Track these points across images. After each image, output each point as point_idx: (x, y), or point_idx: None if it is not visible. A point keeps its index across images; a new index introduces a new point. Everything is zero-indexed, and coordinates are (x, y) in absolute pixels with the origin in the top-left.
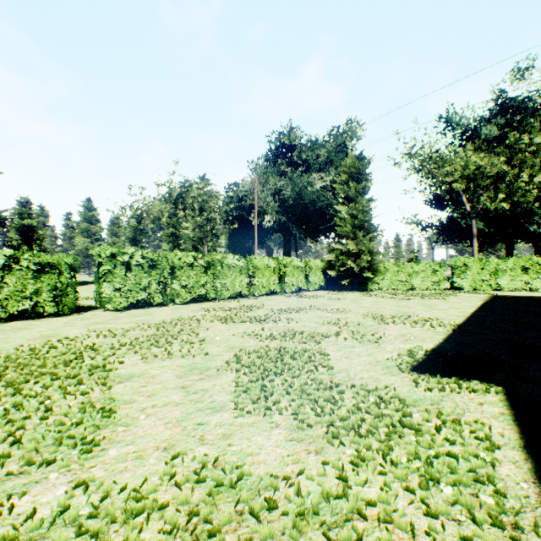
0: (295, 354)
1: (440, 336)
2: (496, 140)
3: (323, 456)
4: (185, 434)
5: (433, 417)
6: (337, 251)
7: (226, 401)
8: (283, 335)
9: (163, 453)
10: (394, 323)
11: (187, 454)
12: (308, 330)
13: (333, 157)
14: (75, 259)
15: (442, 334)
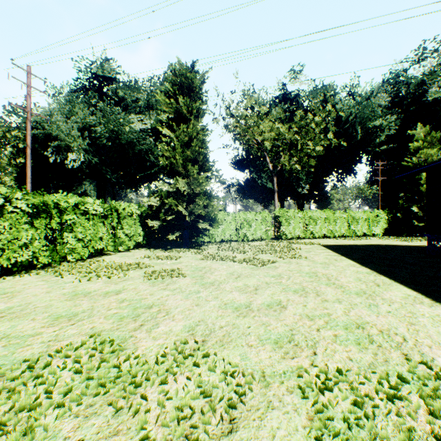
0: None
1: None
2: (280, 122)
3: None
4: None
5: None
6: (163, 192)
7: None
8: None
9: None
10: None
11: None
12: None
13: (154, 102)
14: None
15: None
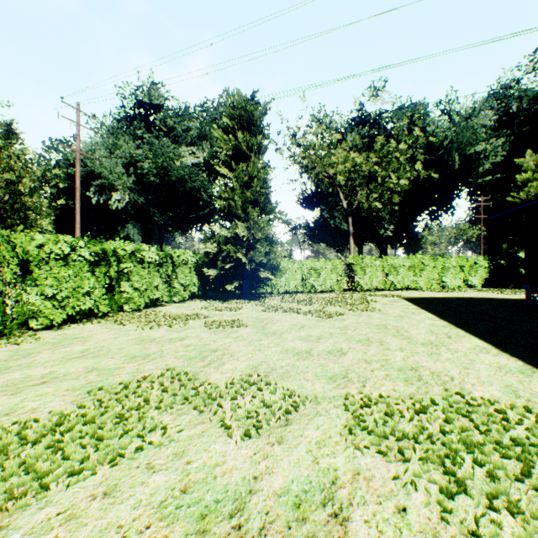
0: None
1: None
2: (357, 149)
3: None
4: None
5: None
6: (221, 237)
7: None
8: None
9: None
10: None
11: None
12: None
13: (208, 132)
14: None
15: None
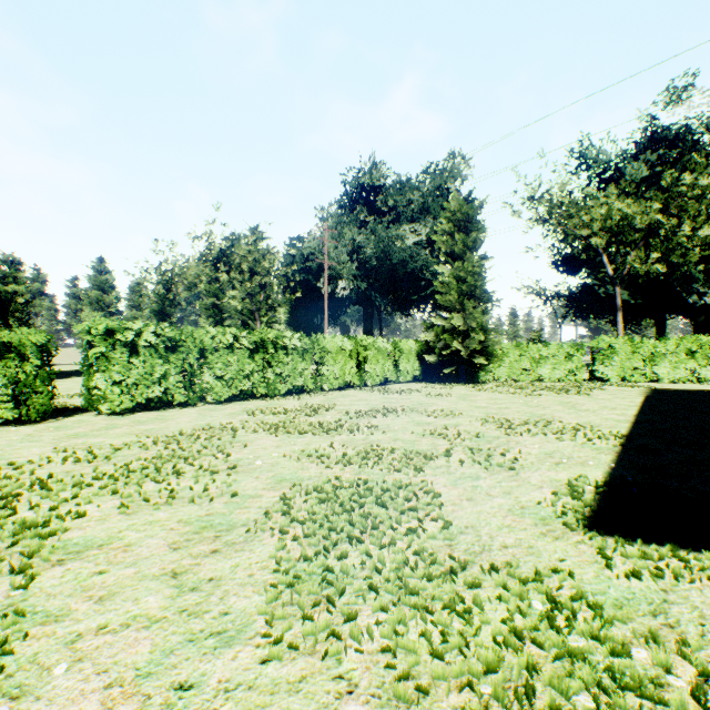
0: (383, 494)
1: (607, 457)
2: (645, 183)
3: None
4: None
5: (670, 652)
6: (438, 328)
7: (252, 611)
8: (364, 456)
9: None
10: (530, 433)
11: None
12: (401, 446)
13: (430, 203)
14: (51, 338)
15: (608, 452)
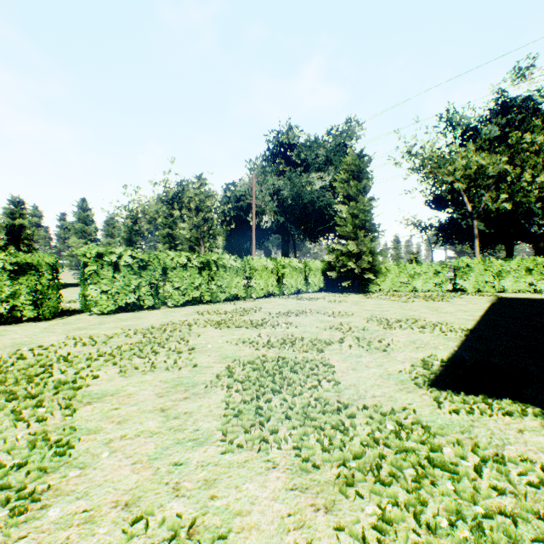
0: (295, 366)
1: (454, 343)
2: (497, 140)
3: (335, 515)
4: (156, 480)
5: (467, 451)
6: (337, 252)
7: (213, 429)
8: (282, 342)
9: (122, 513)
10: (401, 328)
11: (154, 514)
12: (308, 336)
13: (332, 157)
14: (58, 260)
15: (455, 340)
